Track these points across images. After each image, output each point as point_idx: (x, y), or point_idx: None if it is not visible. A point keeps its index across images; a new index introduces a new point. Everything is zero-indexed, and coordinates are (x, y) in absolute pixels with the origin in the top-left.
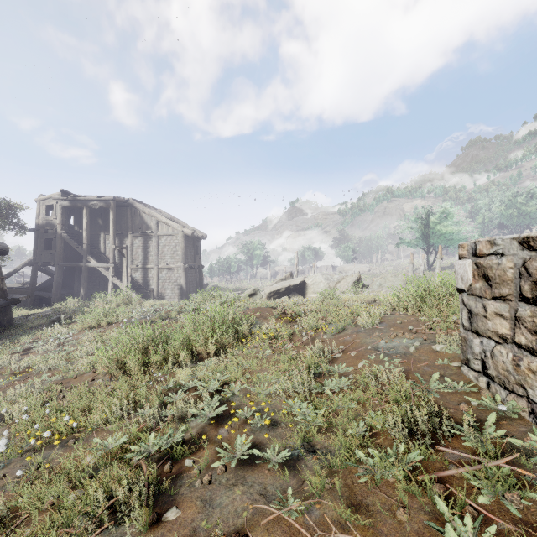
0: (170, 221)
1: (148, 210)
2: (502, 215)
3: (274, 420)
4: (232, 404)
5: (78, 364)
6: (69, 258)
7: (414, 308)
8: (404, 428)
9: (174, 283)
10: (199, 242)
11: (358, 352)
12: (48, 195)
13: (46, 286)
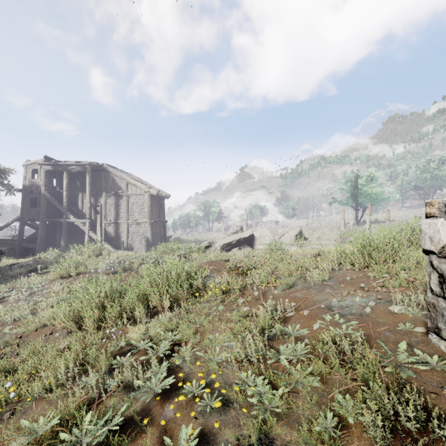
0: (138, 183)
1: (119, 173)
2: (417, 178)
3: (226, 398)
4: (180, 374)
5: (40, 316)
6: (51, 214)
7: (362, 264)
8: (387, 429)
9: (141, 235)
10: (163, 200)
11: (311, 311)
12: (33, 161)
13: (32, 238)
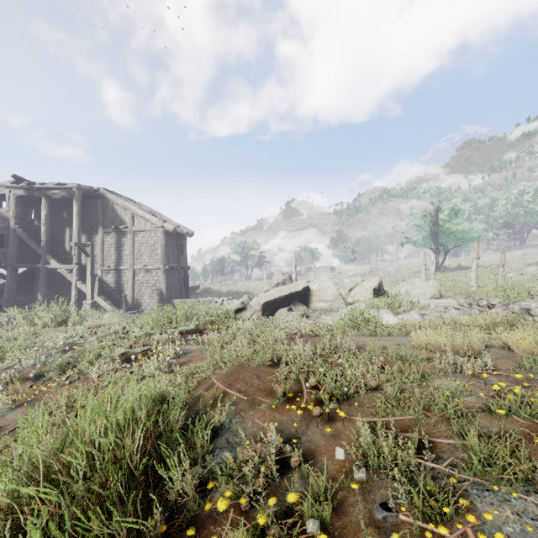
0: (148, 215)
1: (121, 201)
2: (509, 213)
3: None
4: None
5: None
6: (26, 257)
7: None
8: None
9: (152, 287)
10: (184, 239)
11: None
12: None
13: None
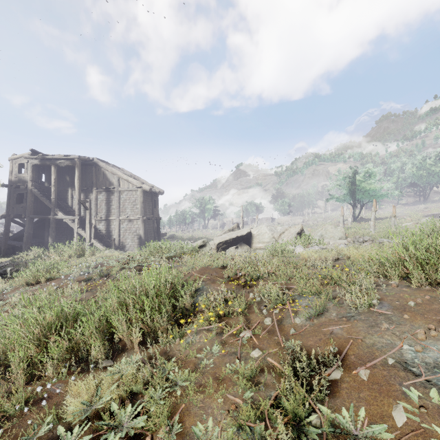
0: (130, 178)
1: (110, 168)
2: (414, 175)
3: None
4: None
5: None
6: (39, 210)
7: (423, 279)
8: None
9: (133, 233)
10: (157, 197)
11: (374, 372)
12: (20, 155)
13: (19, 236)
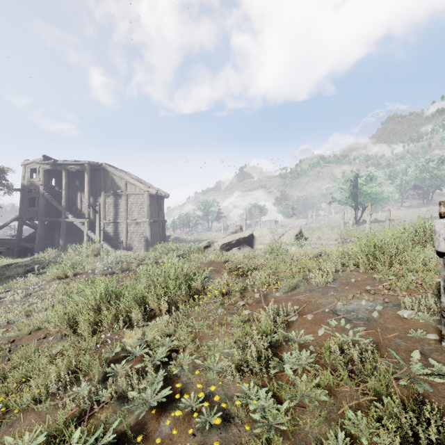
0: (137, 183)
1: (118, 173)
2: (417, 178)
3: (227, 412)
4: (177, 384)
5: (34, 319)
6: (50, 213)
7: (367, 265)
8: None
9: (140, 235)
10: (162, 200)
11: (315, 316)
12: (32, 160)
13: (31, 238)
